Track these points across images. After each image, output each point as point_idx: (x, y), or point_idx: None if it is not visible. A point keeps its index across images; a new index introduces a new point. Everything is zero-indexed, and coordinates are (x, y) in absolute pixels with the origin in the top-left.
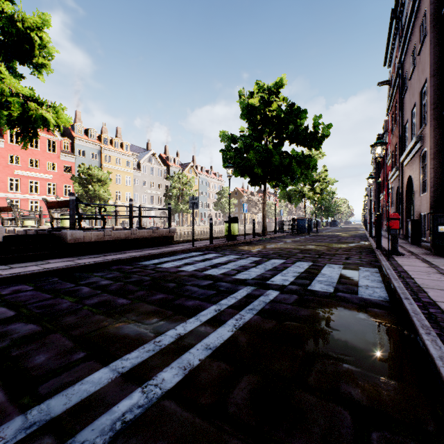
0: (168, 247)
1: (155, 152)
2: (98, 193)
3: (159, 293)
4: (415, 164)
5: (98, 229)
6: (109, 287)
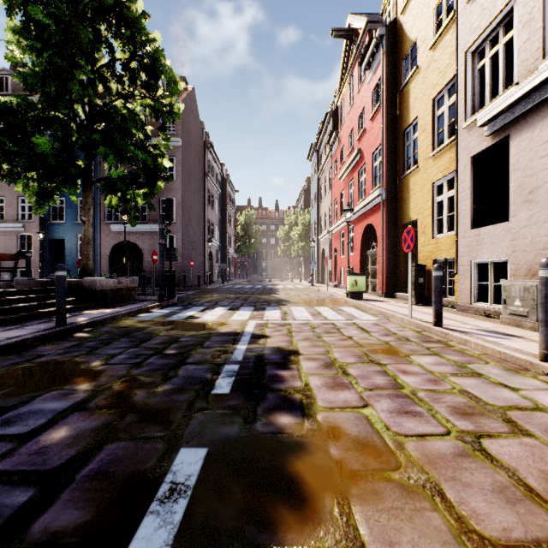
0: None
1: None
2: None
3: None
4: (5, 236)
5: None
6: None
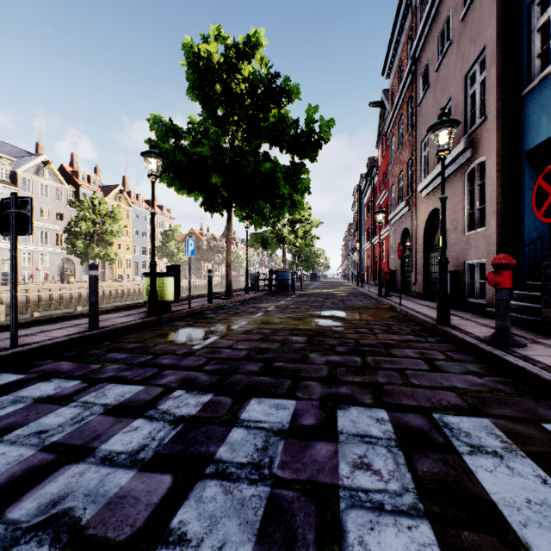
0: None
1: (48, 160)
2: None
3: None
4: (450, 188)
5: None
6: None
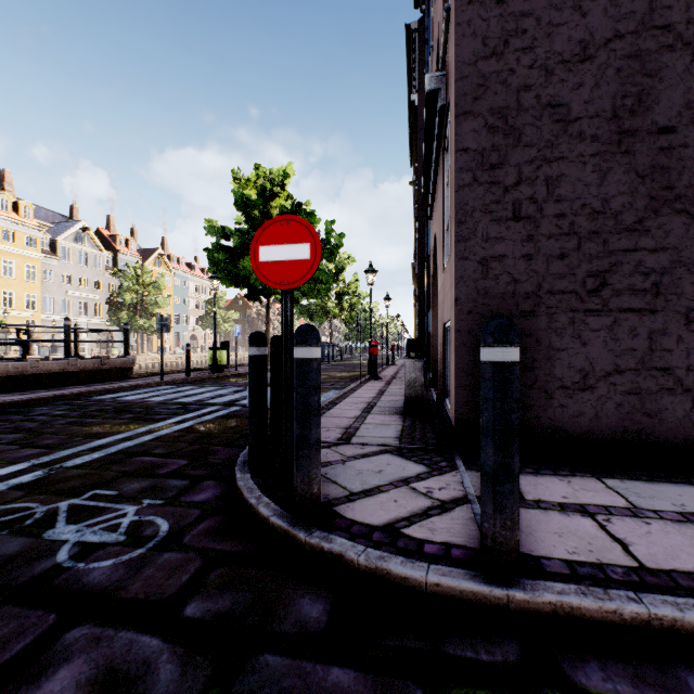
0: (127, 381)
1: (88, 226)
2: None
3: (128, 415)
4: None
5: (15, 359)
6: (69, 415)
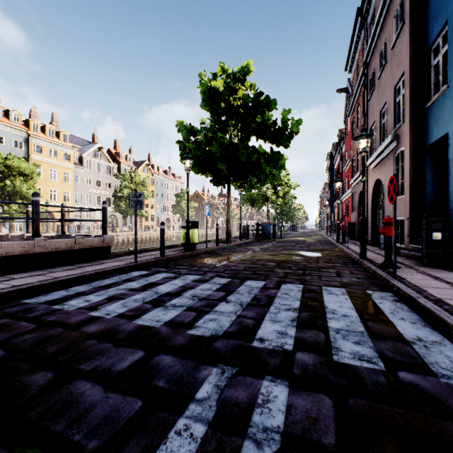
0: (98, 263)
1: (102, 146)
2: (20, 190)
3: None
4: (386, 166)
5: None
6: None
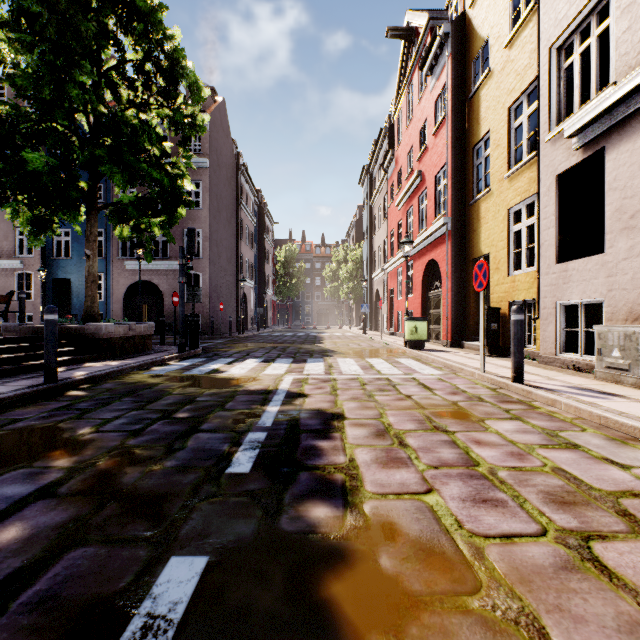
0: None
1: None
2: None
3: None
4: (0, 275)
5: None
6: None
